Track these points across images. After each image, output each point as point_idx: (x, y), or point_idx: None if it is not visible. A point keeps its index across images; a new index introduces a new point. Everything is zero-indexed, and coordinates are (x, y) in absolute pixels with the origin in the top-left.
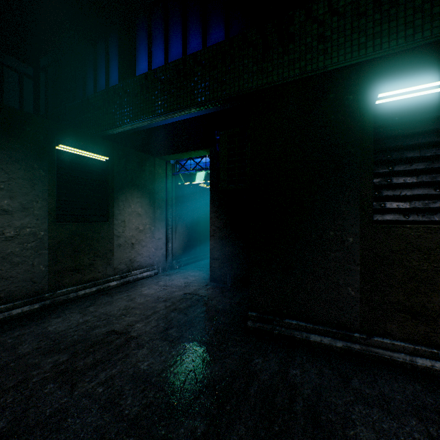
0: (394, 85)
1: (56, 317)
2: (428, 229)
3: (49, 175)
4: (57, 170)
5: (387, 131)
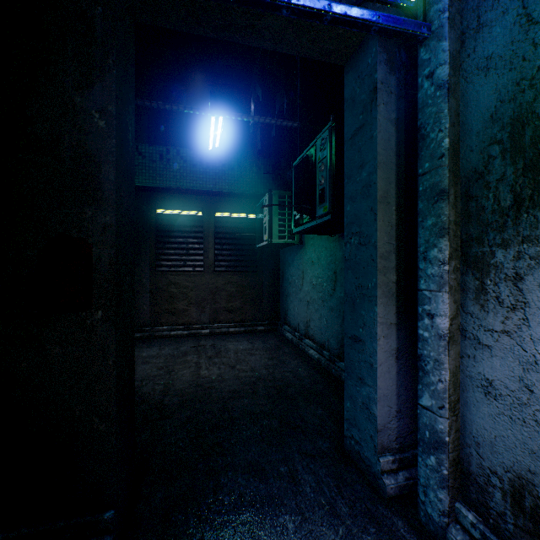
0: (163, 208)
1: None
2: (177, 274)
3: None
4: None
5: (163, 227)
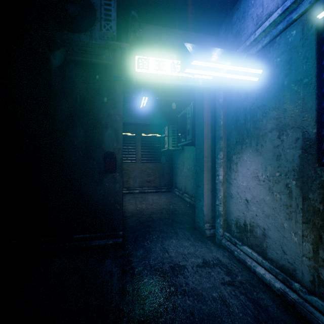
0: None
1: None
2: (123, 164)
3: None
4: None
5: None
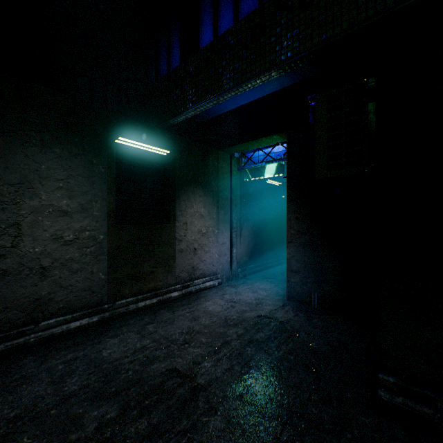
0: None
1: (113, 336)
2: None
3: (109, 172)
4: (117, 167)
5: None
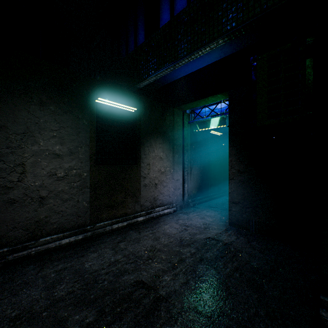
0: None
1: (93, 251)
2: None
3: (90, 124)
4: (96, 120)
5: None
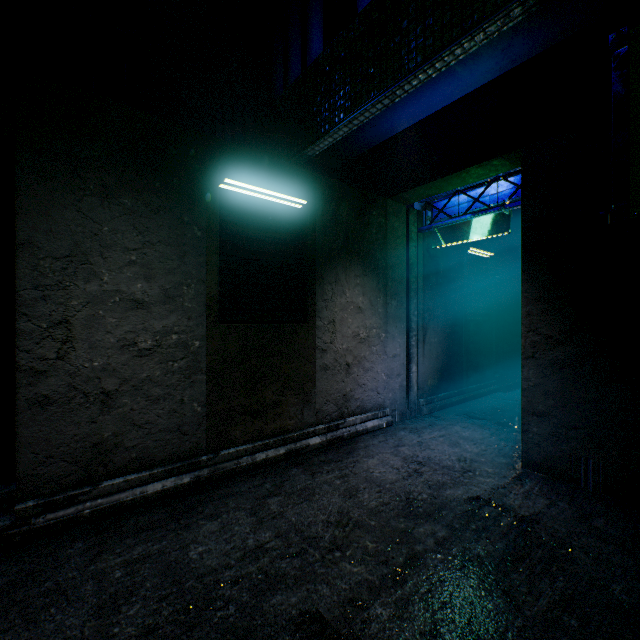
0: None
1: (211, 517)
2: None
3: (208, 236)
4: (221, 228)
5: None
